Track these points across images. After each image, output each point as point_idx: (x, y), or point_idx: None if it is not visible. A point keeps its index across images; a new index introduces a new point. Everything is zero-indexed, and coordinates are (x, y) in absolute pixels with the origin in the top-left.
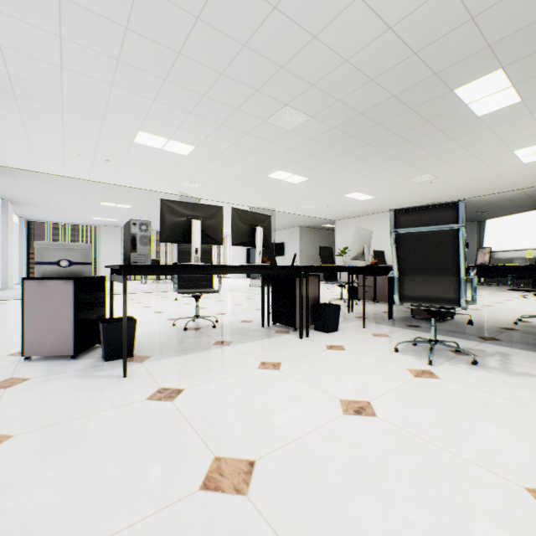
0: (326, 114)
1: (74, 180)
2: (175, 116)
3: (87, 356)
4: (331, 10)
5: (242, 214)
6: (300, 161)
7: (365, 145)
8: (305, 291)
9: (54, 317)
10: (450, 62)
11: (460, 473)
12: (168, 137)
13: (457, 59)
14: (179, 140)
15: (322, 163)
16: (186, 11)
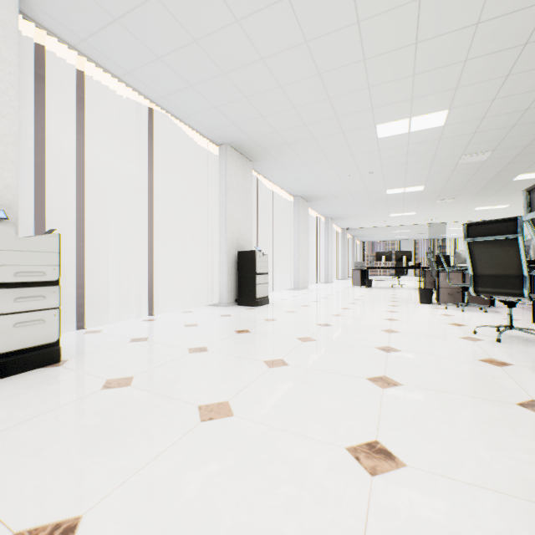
0: (459, 196)
1: (376, 227)
2: (398, 210)
3: (363, 287)
4: (419, 192)
5: (398, 252)
6: (481, 203)
7: (511, 193)
8: (430, 276)
9: (357, 278)
10: (486, 182)
11: (390, 294)
12: (401, 213)
13: (488, 181)
14: (406, 213)
15: (500, 201)
16: (383, 202)
